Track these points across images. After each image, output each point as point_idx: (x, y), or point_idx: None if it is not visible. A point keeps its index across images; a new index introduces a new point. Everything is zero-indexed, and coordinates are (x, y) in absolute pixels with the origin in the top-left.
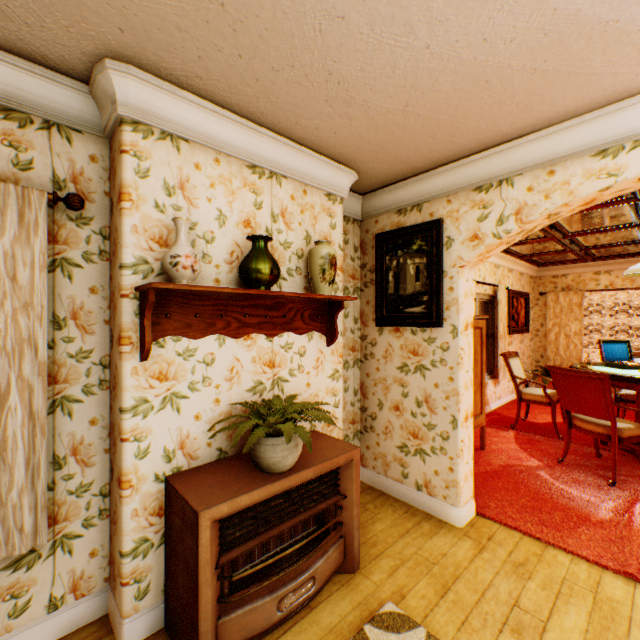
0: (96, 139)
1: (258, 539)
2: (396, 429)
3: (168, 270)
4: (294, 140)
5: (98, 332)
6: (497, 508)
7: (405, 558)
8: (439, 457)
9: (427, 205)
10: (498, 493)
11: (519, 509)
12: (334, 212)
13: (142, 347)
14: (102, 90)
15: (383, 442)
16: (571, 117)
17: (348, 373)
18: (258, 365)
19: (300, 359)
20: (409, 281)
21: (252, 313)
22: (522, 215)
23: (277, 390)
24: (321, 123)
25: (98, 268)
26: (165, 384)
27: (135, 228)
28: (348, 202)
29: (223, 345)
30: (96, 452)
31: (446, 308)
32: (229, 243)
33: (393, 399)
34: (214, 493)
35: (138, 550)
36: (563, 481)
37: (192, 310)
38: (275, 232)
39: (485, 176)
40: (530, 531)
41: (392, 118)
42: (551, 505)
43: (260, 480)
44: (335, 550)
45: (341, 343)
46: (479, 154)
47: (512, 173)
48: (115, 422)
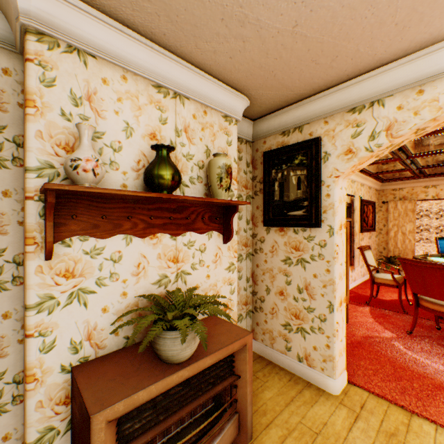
0: (9, 54)
1: (157, 428)
2: (281, 310)
3: (69, 173)
4: (195, 65)
5: (11, 232)
6: (365, 377)
7: (291, 428)
8: (317, 335)
9: (307, 126)
10: (364, 362)
11: (383, 378)
12: (230, 131)
13: (45, 247)
14: (6, 0)
15: (270, 320)
16: (442, 39)
17: (242, 264)
18: (163, 261)
19: (201, 255)
20: (292, 189)
21: (157, 215)
22: (392, 130)
23: (180, 282)
24: (218, 46)
25: (11, 173)
26: (72, 281)
27: (40, 133)
28: (242, 126)
29: (130, 244)
30: (9, 343)
31: (323, 211)
32: (136, 152)
33: (278, 286)
34: (112, 389)
35: (43, 439)
36: (414, 351)
37: (99, 212)
38: (179, 145)
39: (359, 99)
40: (395, 399)
41: (281, 40)
42: (409, 374)
43: (159, 372)
44: (230, 426)
45: (236, 241)
46: (354, 79)
47: (383, 94)
48: (24, 316)
